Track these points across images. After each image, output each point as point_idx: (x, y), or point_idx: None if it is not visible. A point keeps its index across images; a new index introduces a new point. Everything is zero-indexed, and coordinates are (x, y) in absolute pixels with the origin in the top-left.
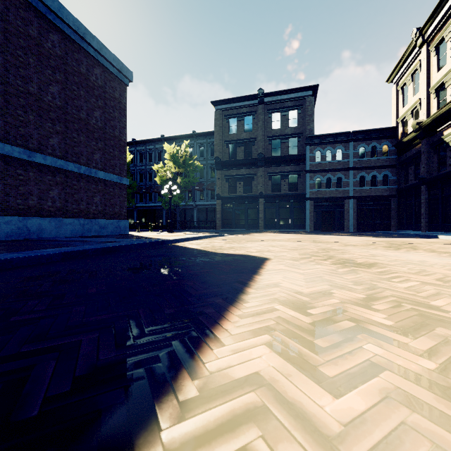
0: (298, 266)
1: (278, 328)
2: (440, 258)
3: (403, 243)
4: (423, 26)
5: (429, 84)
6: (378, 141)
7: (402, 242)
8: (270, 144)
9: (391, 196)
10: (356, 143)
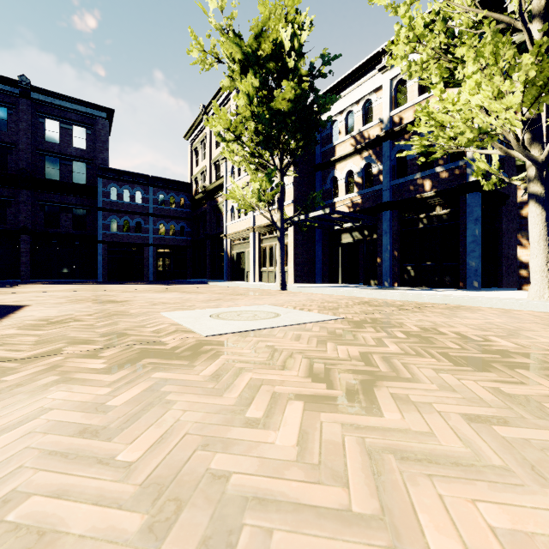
0: (59, 306)
1: (25, 326)
2: (177, 295)
3: (176, 288)
4: (207, 106)
5: (211, 156)
6: (177, 193)
7: (177, 287)
8: (42, 160)
9: (187, 247)
10: (156, 189)
